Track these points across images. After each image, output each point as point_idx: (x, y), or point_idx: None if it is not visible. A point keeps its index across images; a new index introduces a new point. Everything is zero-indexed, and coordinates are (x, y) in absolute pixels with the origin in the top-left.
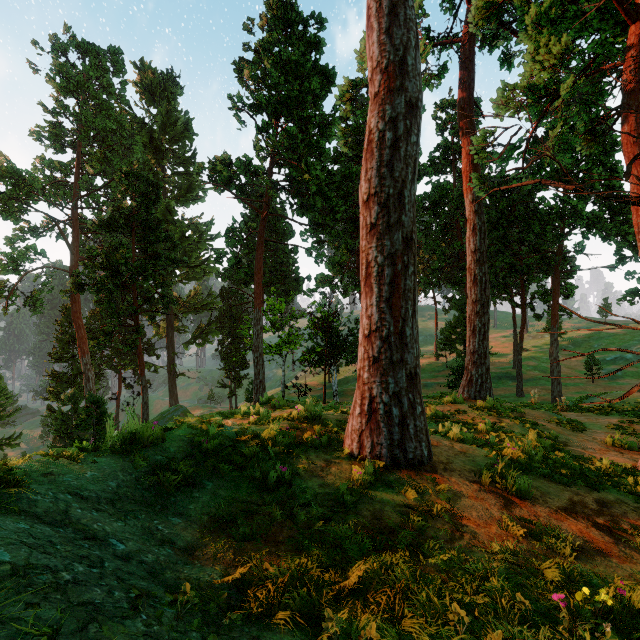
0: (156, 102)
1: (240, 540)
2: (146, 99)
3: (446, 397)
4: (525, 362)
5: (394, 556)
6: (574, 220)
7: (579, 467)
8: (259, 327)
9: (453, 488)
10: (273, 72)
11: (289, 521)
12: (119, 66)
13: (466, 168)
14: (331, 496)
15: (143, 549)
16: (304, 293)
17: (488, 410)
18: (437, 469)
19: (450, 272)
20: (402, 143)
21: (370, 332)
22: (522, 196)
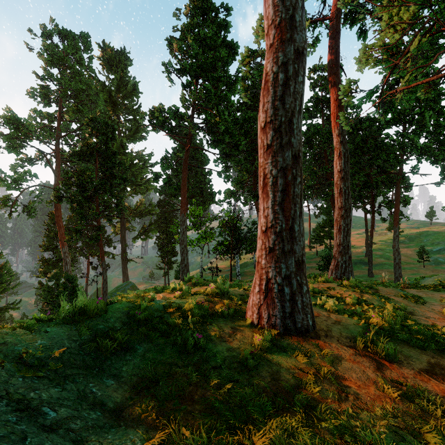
0: (113, 71)
1: (162, 400)
2: (106, 69)
3: (320, 277)
4: (374, 252)
5: (293, 419)
6: (411, 149)
7: (429, 334)
8: (184, 227)
9: (334, 352)
10: (194, 45)
11: (203, 381)
12: (88, 46)
13: (334, 111)
14: (237, 359)
15: (74, 415)
16: (216, 203)
17: (352, 287)
18: (320, 336)
19: (319, 188)
20: (291, 82)
21: (266, 228)
22: (372, 133)
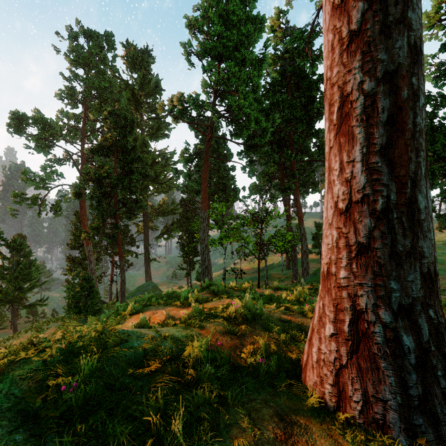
0: (136, 69)
1: None
2: (130, 68)
3: None
4: None
5: None
6: None
7: None
8: (205, 224)
9: None
10: (215, 20)
11: None
12: (111, 45)
13: None
14: None
15: None
16: (240, 200)
17: None
18: None
19: None
20: None
21: (350, 204)
22: (427, 113)
